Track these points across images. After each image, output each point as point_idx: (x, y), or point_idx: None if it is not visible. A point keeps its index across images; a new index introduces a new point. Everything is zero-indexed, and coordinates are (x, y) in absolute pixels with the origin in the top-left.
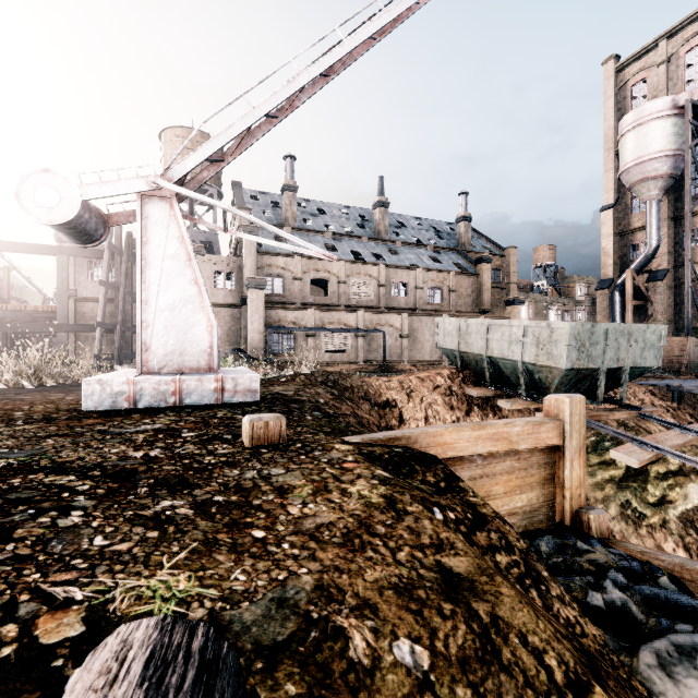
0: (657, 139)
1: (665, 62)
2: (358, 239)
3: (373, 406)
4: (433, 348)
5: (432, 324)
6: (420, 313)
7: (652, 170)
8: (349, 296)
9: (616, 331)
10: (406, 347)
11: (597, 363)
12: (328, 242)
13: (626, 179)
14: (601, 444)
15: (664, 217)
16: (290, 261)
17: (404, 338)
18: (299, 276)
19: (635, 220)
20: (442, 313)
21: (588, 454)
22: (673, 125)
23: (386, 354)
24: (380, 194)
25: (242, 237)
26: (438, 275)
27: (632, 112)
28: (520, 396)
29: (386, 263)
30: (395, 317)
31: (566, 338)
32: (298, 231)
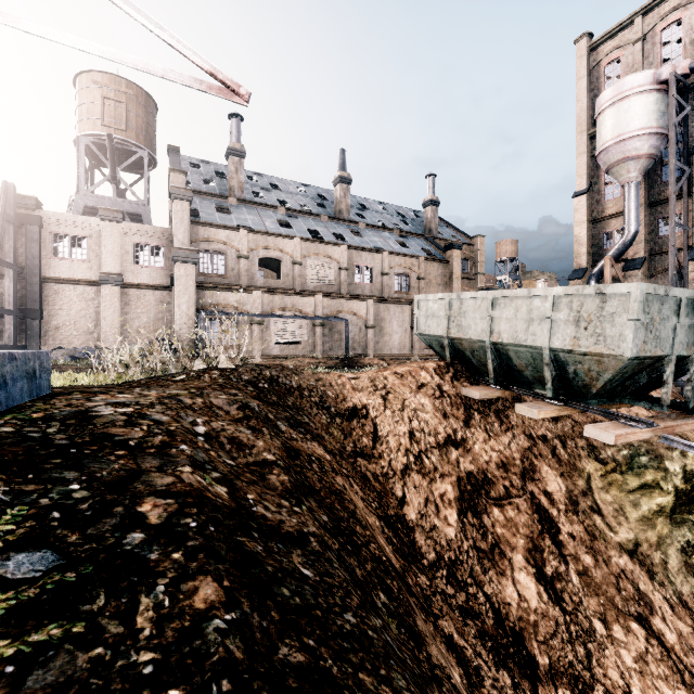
0: (638, 115)
1: (641, 40)
2: (316, 217)
3: (333, 417)
4: (402, 340)
5: (401, 313)
6: (387, 300)
7: (633, 149)
8: (306, 279)
9: (688, 301)
10: (371, 339)
11: (665, 349)
12: (282, 218)
13: (604, 159)
14: (636, 459)
15: (641, 202)
16: (234, 235)
17: (369, 329)
18: (245, 254)
19: (609, 207)
20: (412, 301)
21: (623, 474)
22: (655, 101)
23: (349, 347)
24: (341, 169)
25: (7, 23)
26: (406, 260)
27: (611, 87)
28: (542, 398)
29: (348, 244)
30: (359, 304)
31: (633, 309)
32: (245, 204)
